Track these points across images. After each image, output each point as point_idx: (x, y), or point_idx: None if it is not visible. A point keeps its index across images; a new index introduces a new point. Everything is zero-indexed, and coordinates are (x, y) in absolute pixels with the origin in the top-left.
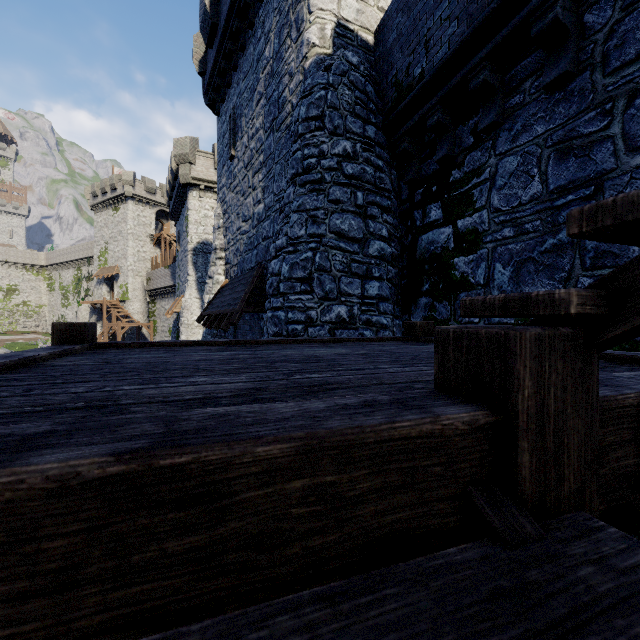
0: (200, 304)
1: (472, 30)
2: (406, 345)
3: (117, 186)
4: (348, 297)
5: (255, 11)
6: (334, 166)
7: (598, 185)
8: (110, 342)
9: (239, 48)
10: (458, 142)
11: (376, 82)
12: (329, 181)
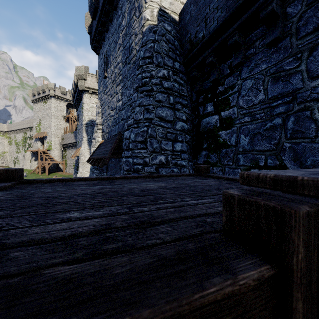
0: (89, 152)
1: (229, 14)
2: (196, 179)
3: (46, 90)
4: (165, 151)
5: (117, 1)
6: (158, 83)
7: (294, 96)
8: (31, 179)
9: (109, 20)
10: (221, 72)
11: (180, 40)
12: (155, 90)
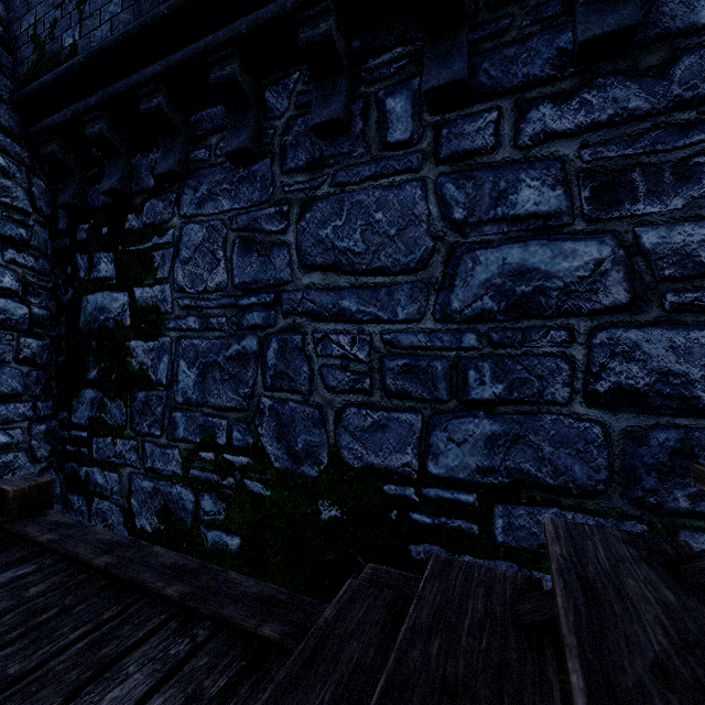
0: None
1: (139, 26)
2: None
3: None
4: None
5: None
6: None
7: (277, 294)
8: None
9: None
10: (136, 176)
11: (0, 17)
12: None
